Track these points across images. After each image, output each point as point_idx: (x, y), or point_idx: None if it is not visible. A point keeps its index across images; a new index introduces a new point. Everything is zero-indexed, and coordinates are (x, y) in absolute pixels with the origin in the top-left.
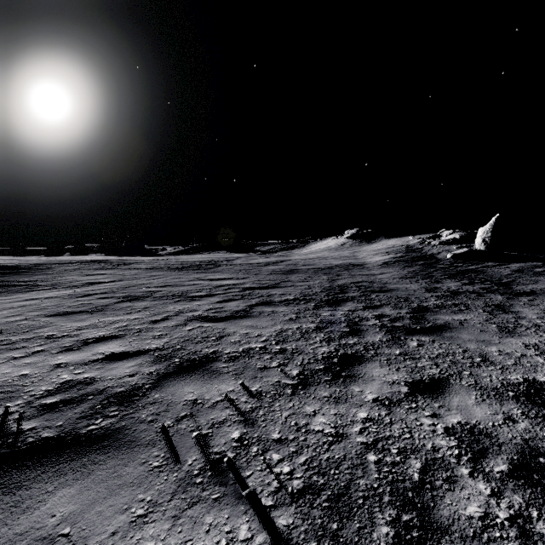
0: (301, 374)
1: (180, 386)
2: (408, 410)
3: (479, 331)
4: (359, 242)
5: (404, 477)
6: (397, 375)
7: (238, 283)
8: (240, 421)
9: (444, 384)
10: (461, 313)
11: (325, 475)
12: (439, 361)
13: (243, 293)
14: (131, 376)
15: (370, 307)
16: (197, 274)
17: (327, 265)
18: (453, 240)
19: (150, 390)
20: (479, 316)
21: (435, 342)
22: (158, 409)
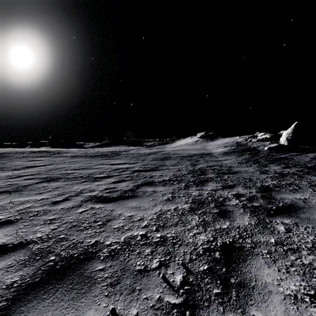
0: (185, 282)
1: (35, 315)
2: None
3: None
4: (206, 140)
5: None
6: (292, 281)
7: (129, 166)
8: None
9: None
10: (298, 192)
11: None
12: None
13: (132, 175)
14: None
15: (226, 187)
16: (103, 160)
17: (188, 154)
18: (266, 139)
19: None
20: (313, 195)
21: (299, 226)
22: None
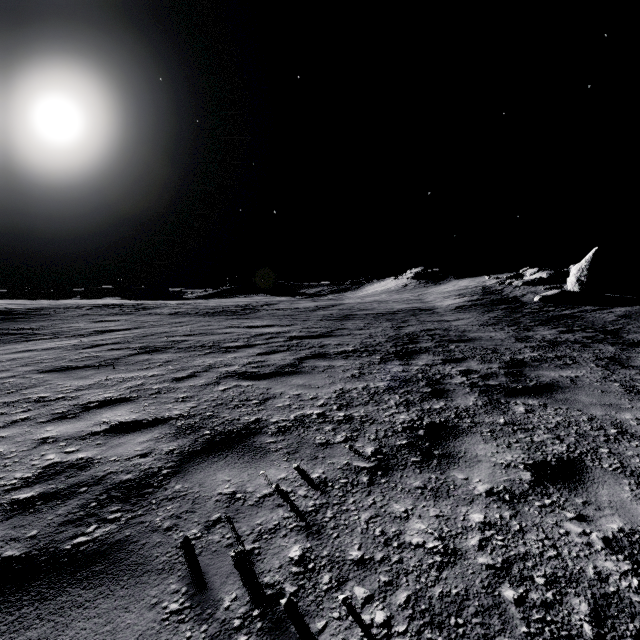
0: (377, 452)
1: (212, 471)
2: (540, 508)
3: (600, 392)
4: (425, 283)
5: (568, 631)
6: (510, 453)
7: (282, 331)
8: (300, 529)
9: (580, 468)
10: (568, 368)
11: (443, 628)
12: (562, 433)
13: (289, 343)
14: (143, 457)
15: (451, 361)
16: (231, 321)
17: (389, 309)
18: (539, 280)
19: (168, 478)
20: (593, 372)
21: (548, 407)
22: (180, 508)
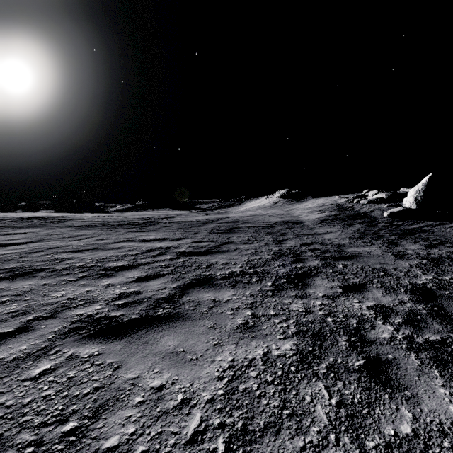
0: None
1: None
2: None
3: None
4: (290, 201)
5: None
6: None
7: (172, 245)
8: None
9: None
10: None
11: None
12: None
13: (175, 262)
14: None
15: (351, 289)
16: (129, 233)
17: (266, 223)
18: (381, 199)
19: None
20: None
21: None
22: None
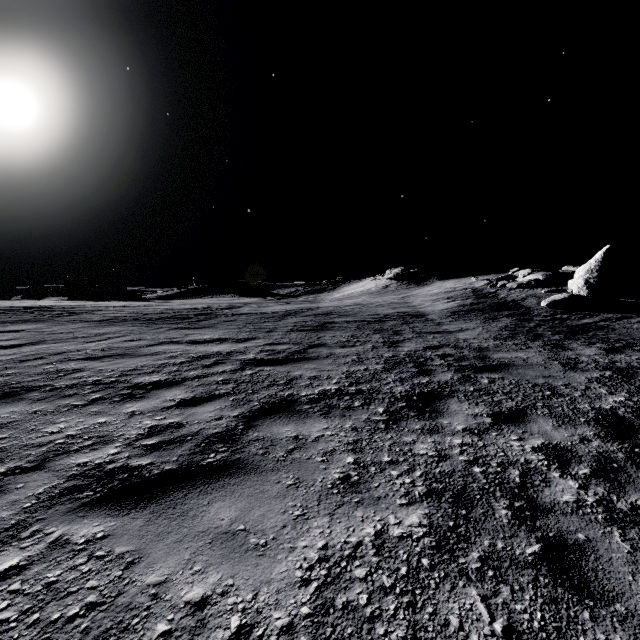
0: None
1: None
2: None
3: None
4: (407, 284)
5: None
6: None
7: (235, 349)
8: None
9: None
10: None
11: None
12: None
13: (238, 375)
14: None
15: (505, 418)
16: (173, 331)
17: (373, 315)
18: (536, 282)
19: None
20: None
21: None
22: None
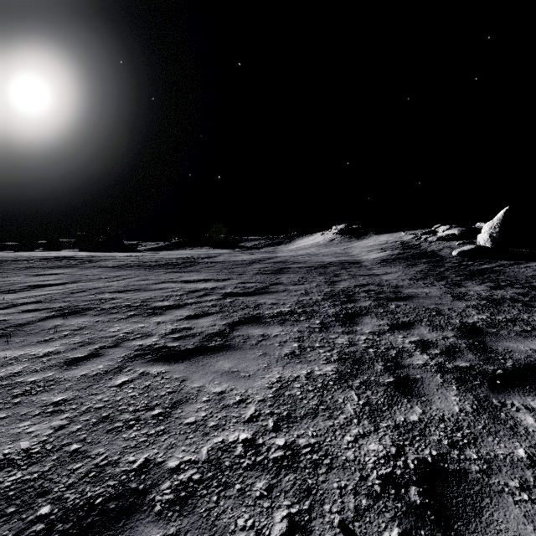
0: None
1: None
2: None
3: None
4: (349, 238)
5: None
6: None
7: (217, 286)
8: None
9: None
10: (533, 338)
11: None
12: None
13: (222, 302)
14: None
15: (398, 327)
16: (169, 274)
17: (320, 263)
18: (452, 236)
19: None
20: None
21: None
22: None
